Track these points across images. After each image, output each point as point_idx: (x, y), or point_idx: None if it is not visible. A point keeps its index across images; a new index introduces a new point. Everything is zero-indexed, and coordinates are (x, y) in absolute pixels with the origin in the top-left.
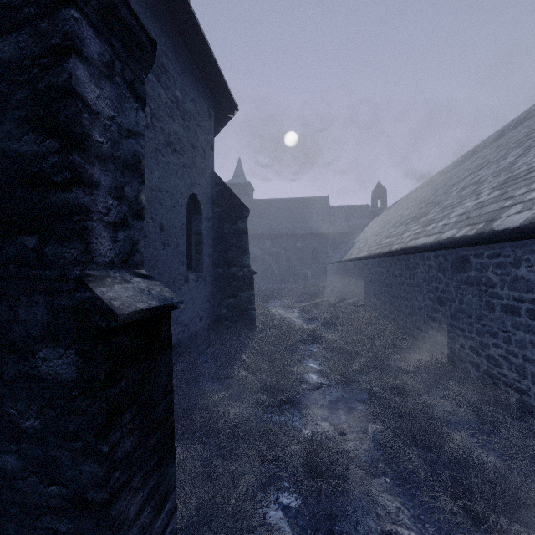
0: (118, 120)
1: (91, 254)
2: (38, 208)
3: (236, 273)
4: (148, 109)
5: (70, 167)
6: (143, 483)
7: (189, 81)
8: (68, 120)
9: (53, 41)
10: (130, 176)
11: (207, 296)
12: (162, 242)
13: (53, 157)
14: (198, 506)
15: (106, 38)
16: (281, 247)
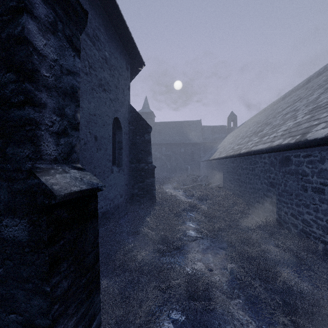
0: (60, 62)
1: (40, 153)
2: (2, 121)
3: (144, 167)
4: (87, 63)
5: (23, 92)
6: (76, 310)
7: (113, 46)
8: (22, 59)
9: (11, 4)
10: (69, 101)
11: (125, 181)
12: (96, 147)
13: (11, 85)
14: (116, 321)
15: (51, 5)
16: (172, 151)
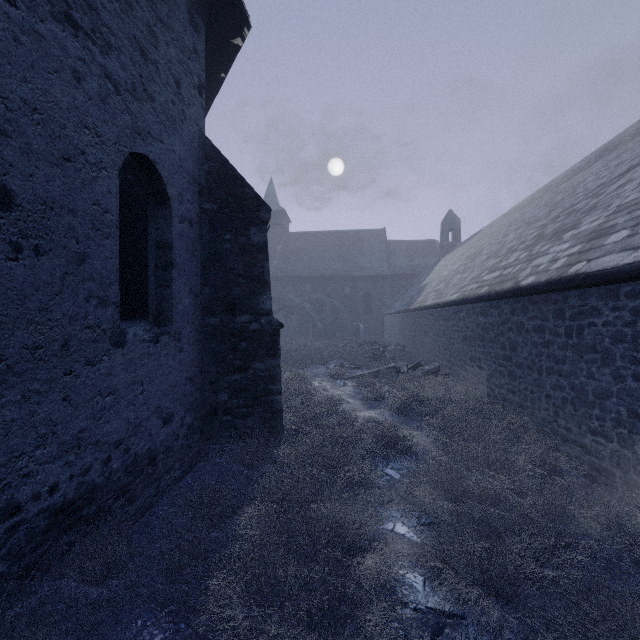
0: None
1: None
2: None
3: (247, 326)
4: None
5: None
6: None
7: None
8: None
9: None
10: None
11: (186, 370)
12: (7, 237)
13: None
14: None
15: None
16: (325, 292)
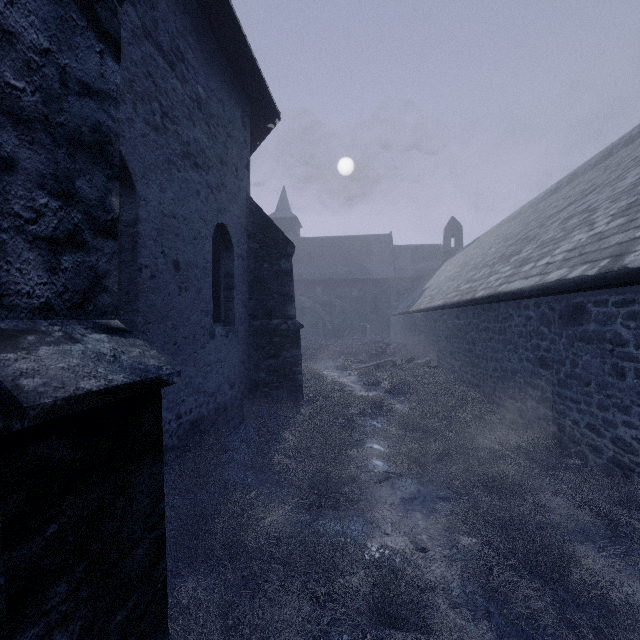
0: (59, 60)
1: None
2: None
3: (278, 327)
4: (157, 106)
5: None
6: None
7: (215, 76)
8: None
9: None
10: (89, 163)
11: (241, 356)
12: (178, 284)
13: None
14: None
15: None
16: (334, 295)
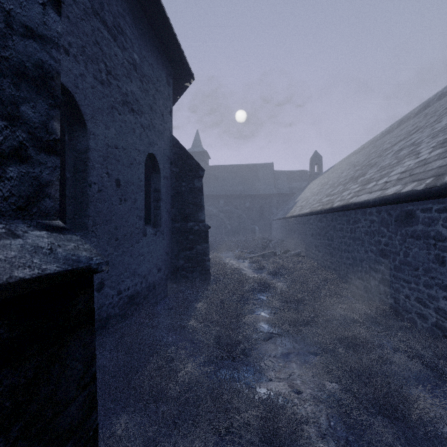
0: (4, 5)
1: None
2: None
3: (193, 228)
4: (103, 66)
5: None
6: None
7: (147, 47)
8: None
9: None
10: (32, 93)
11: (165, 248)
12: (119, 197)
13: None
14: None
15: None
16: (233, 205)
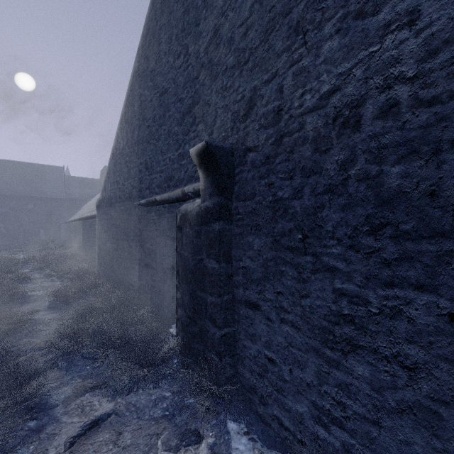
0: None
1: None
2: None
3: None
4: None
5: None
6: None
7: None
8: None
9: None
10: None
11: None
12: None
13: None
14: None
15: None
16: (9, 207)
